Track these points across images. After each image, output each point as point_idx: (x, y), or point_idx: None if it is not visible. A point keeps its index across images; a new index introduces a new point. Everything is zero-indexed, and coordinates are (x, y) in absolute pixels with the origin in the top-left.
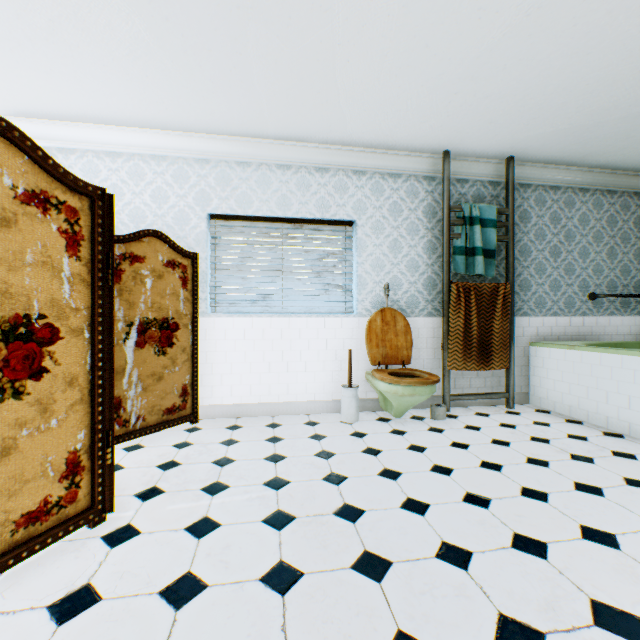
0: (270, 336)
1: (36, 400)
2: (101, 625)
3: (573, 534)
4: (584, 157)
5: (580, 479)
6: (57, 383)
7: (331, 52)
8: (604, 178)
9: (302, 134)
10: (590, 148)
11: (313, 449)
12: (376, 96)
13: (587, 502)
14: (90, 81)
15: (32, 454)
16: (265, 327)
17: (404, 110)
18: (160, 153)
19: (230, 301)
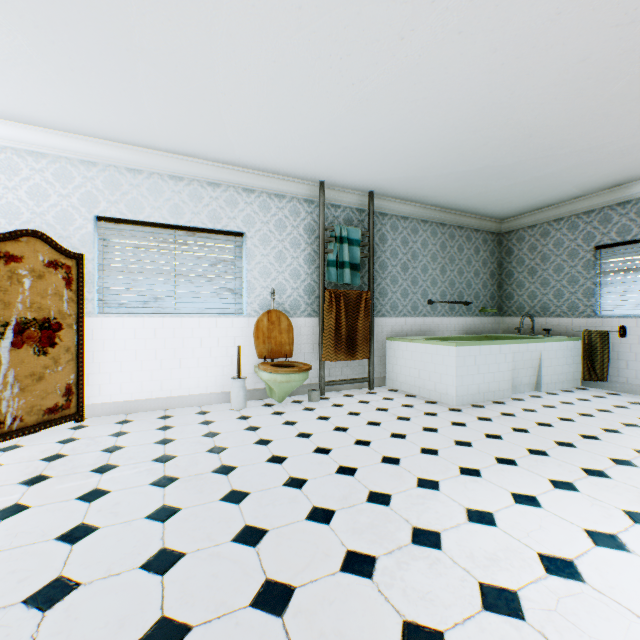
0: (163, 335)
1: None
2: (3, 564)
3: (376, 461)
4: (422, 198)
5: (396, 431)
6: None
7: (216, 97)
8: (438, 214)
9: (194, 152)
10: (424, 192)
11: (201, 431)
12: (258, 134)
13: (394, 443)
14: None
15: None
16: (158, 327)
17: (283, 147)
18: (39, 150)
19: (120, 302)
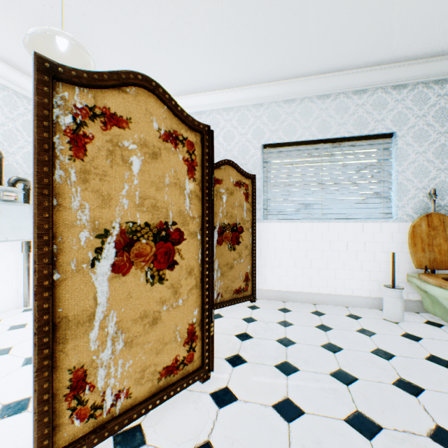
0: (311, 238)
1: (170, 284)
2: None
3: None
4: None
5: None
6: (182, 272)
7: None
8: None
9: (342, 63)
10: None
11: (366, 345)
12: None
13: None
14: (190, 63)
15: (168, 324)
16: (306, 230)
17: None
18: (229, 106)
19: (278, 210)
